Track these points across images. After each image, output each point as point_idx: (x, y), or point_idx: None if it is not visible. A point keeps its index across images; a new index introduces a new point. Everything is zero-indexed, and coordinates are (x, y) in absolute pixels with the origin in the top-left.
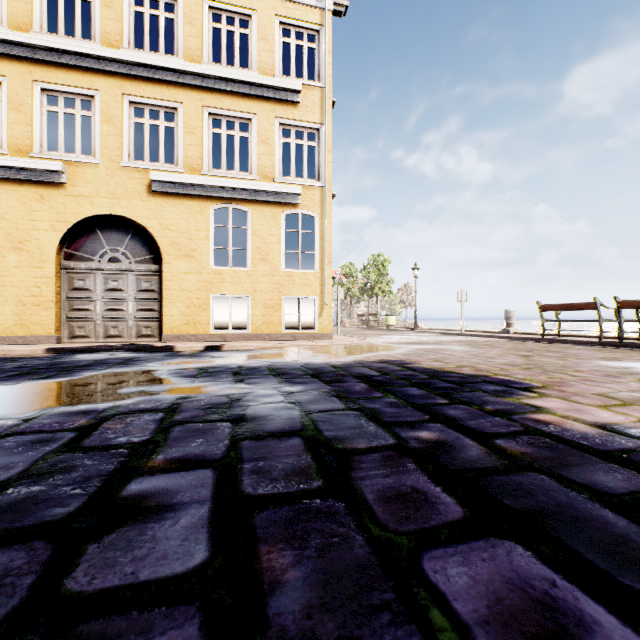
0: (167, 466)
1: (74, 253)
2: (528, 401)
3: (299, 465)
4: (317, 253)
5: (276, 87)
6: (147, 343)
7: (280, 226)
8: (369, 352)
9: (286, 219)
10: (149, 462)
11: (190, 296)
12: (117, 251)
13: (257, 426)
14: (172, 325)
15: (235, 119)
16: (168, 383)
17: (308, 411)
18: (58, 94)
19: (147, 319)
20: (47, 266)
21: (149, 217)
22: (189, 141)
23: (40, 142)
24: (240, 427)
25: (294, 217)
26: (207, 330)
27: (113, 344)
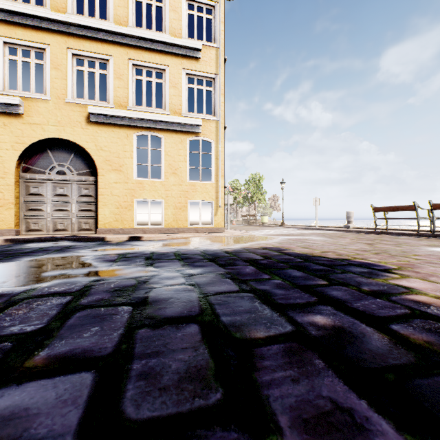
0: (44, 367)
1: (30, 167)
2: (395, 282)
3: (195, 364)
4: (213, 169)
5: (183, 46)
6: (85, 235)
7: (186, 149)
8: (252, 241)
9: (191, 146)
10: (26, 361)
11: (118, 200)
12: (63, 166)
13: (156, 310)
14: (105, 221)
15: (152, 69)
16: (89, 267)
17: (206, 293)
18: (17, 46)
19: (86, 217)
20: (8, 176)
21: (87, 140)
22: (118, 84)
23: (3, 82)
24: (140, 312)
25: (197, 145)
26: (131, 225)
27: (59, 236)
